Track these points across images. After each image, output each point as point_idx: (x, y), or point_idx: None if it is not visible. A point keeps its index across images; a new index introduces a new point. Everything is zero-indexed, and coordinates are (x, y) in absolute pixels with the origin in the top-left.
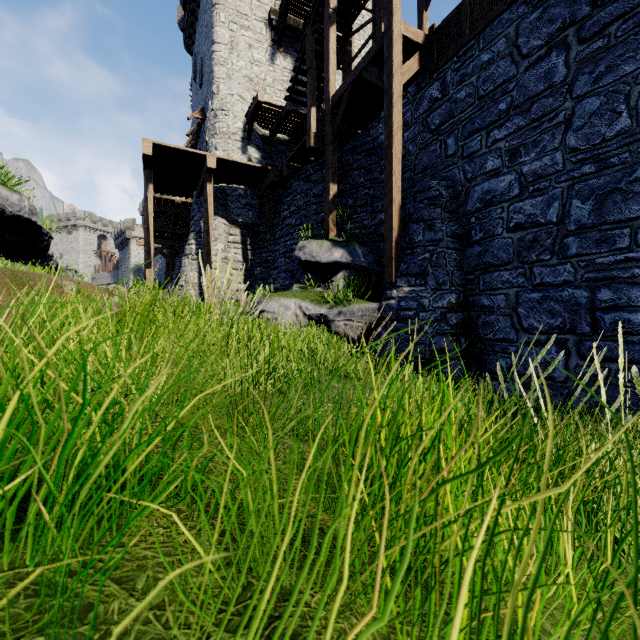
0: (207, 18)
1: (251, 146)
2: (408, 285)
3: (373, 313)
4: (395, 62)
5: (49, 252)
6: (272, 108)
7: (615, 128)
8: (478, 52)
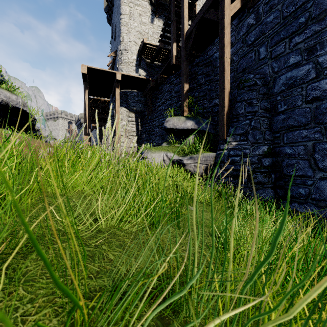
0: (117, 2)
1: (140, 69)
2: (235, 141)
3: (212, 158)
4: (226, 2)
5: (37, 128)
6: (152, 47)
7: None
8: None
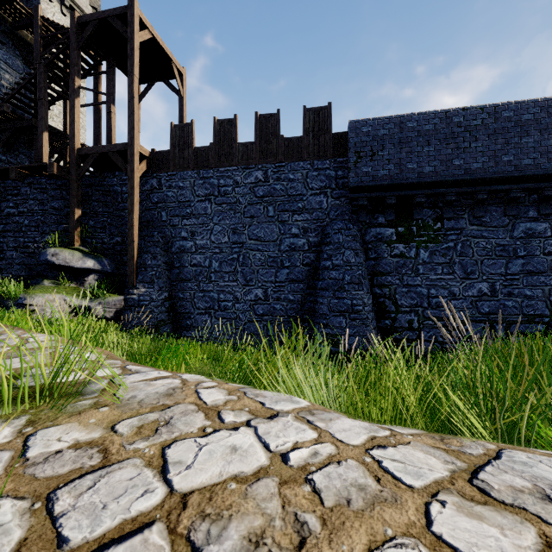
0: None
1: None
2: (144, 288)
3: (122, 302)
4: (136, 166)
5: None
6: None
7: (225, 240)
8: (178, 179)
